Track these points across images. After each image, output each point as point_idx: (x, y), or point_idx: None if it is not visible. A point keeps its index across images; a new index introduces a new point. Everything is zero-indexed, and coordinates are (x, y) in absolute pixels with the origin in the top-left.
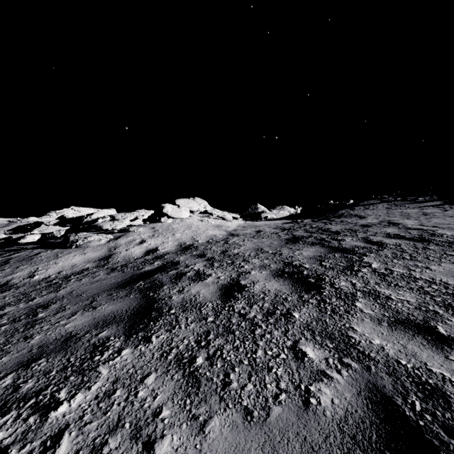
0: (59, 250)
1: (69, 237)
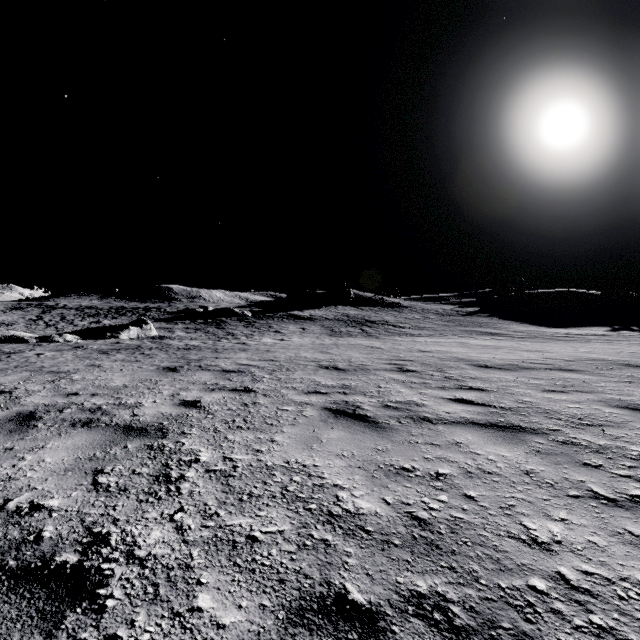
0: None
1: None
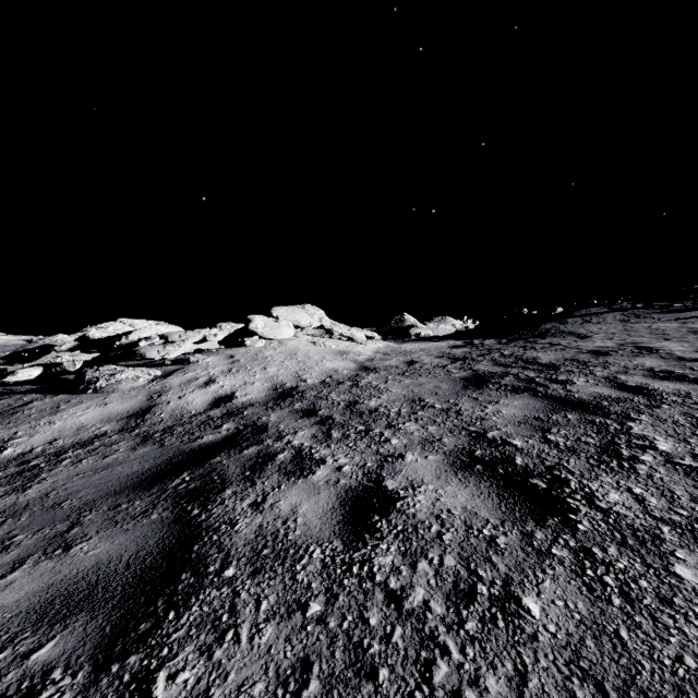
0: (65, 397)
1: (84, 373)
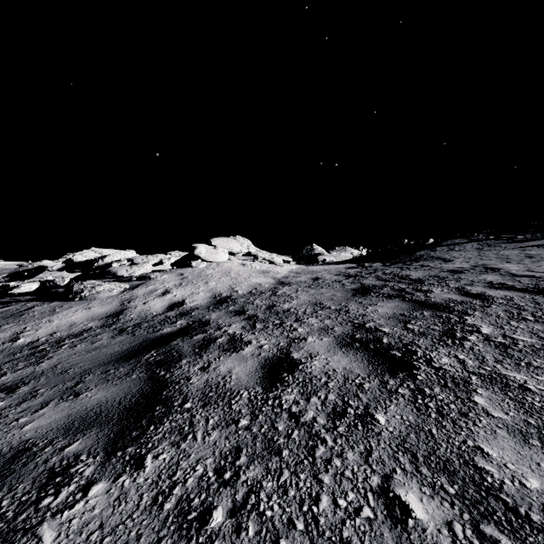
0: (59, 304)
1: (72, 286)
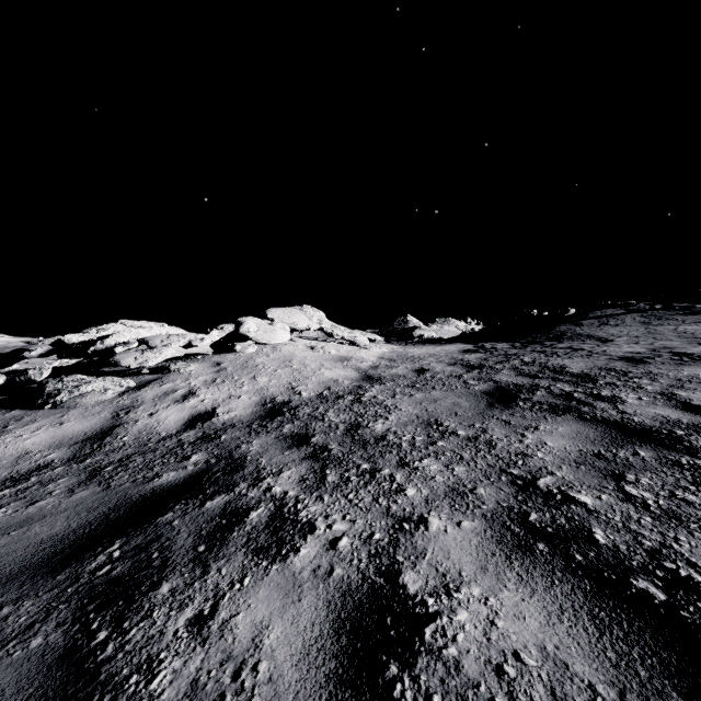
0: (19, 414)
1: (44, 384)
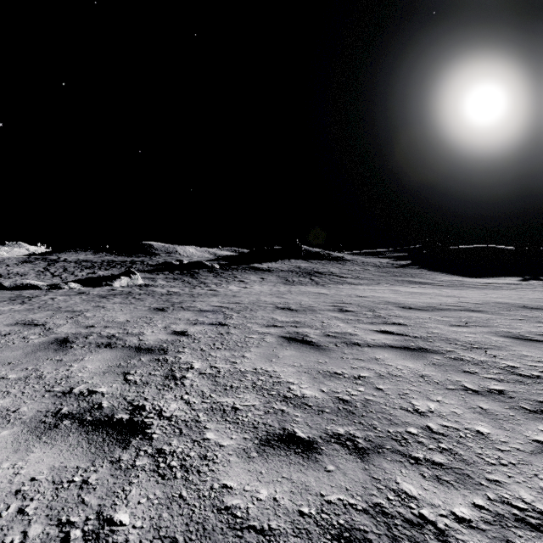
0: None
1: None
